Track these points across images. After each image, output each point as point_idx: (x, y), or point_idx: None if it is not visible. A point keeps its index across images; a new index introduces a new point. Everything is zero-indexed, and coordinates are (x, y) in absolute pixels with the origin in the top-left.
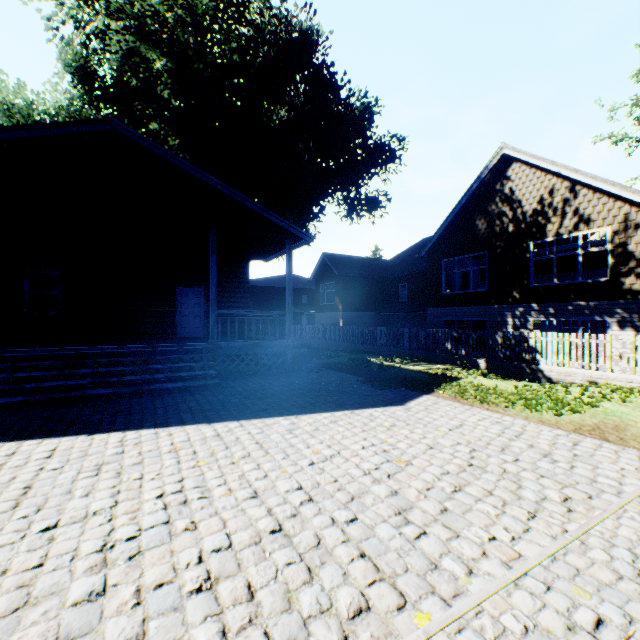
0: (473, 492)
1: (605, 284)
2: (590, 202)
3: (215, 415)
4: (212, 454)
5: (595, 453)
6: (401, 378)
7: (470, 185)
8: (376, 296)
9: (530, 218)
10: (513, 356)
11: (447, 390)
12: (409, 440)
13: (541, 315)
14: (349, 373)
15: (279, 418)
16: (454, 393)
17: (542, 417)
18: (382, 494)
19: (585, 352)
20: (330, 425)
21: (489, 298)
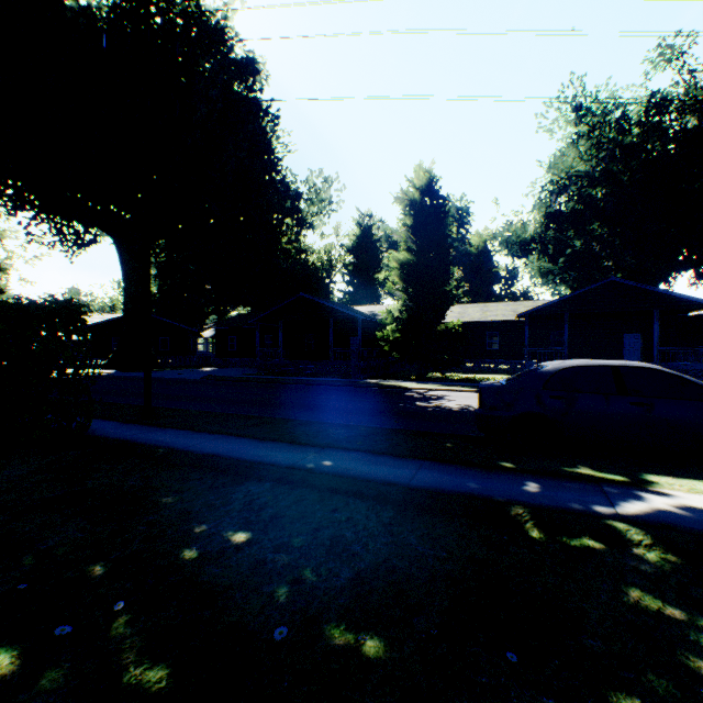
0: None
1: None
2: None
3: None
4: None
5: None
6: None
7: None
8: None
9: None
10: None
11: None
12: None
13: None
14: None
15: None
16: None
17: None
18: None
19: None
20: None
21: None
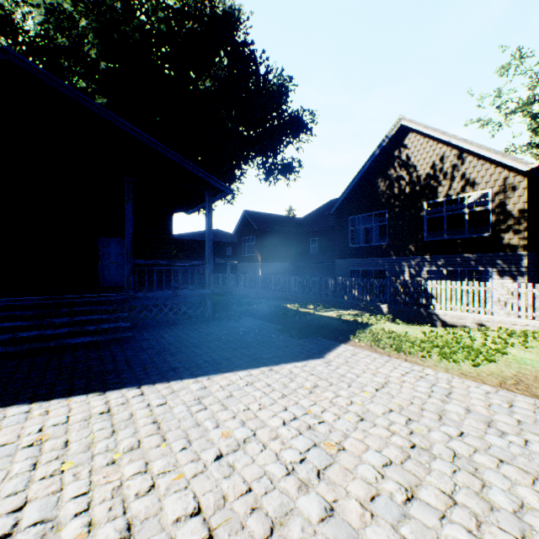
0: (432, 500)
1: (488, 239)
2: (475, 168)
3: (114, 379)
4: (88, 446)
5: (538, 418)
6: (317, 326)
7: (373, 152)
8: (291, 249)
9: (424, 181)
10: (412, 302)
11: (362, 338)
12: (335, 408)
13: (433, 265)
14: (267, 321)
15: (189, 381)
16: (370, 342)
17: (462, 368)
18: (313, 516)
19: (475, 298)
20: (246, 389)
21: (389, 250)
